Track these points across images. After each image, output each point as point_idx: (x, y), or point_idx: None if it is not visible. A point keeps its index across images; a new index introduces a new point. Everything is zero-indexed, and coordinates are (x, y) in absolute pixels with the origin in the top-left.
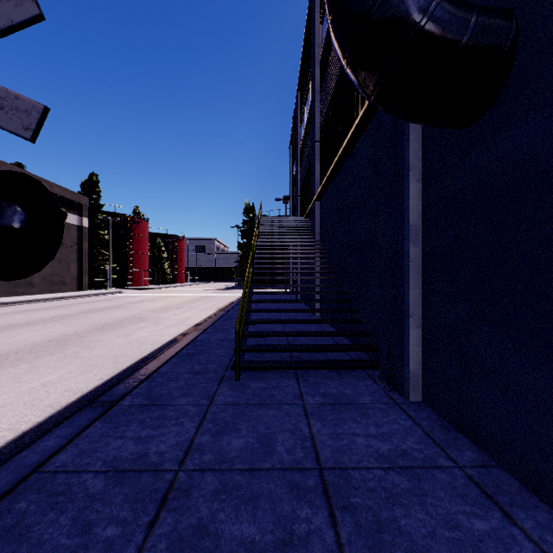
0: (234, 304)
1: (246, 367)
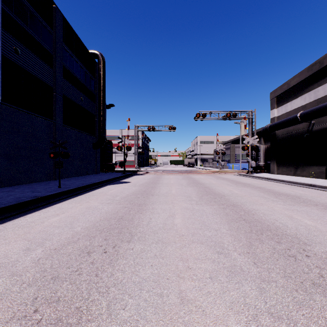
0: None
1: None
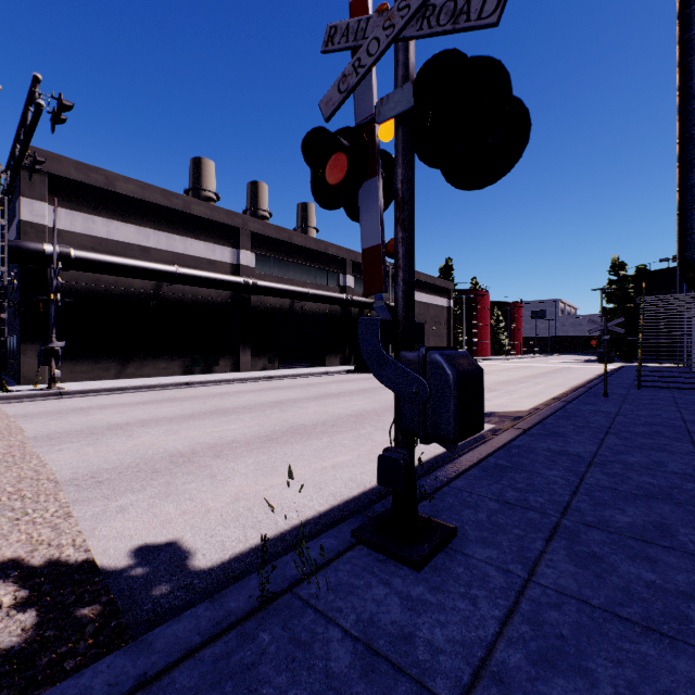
0: (613, 371)
1: (642, 386)
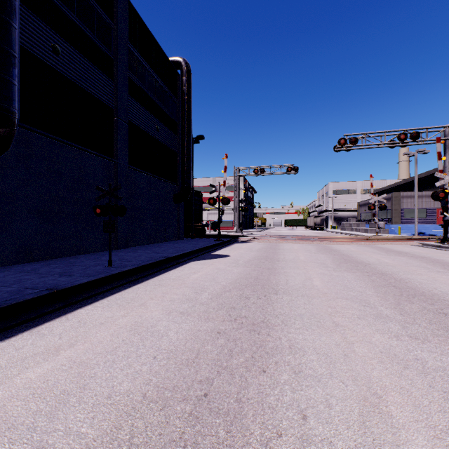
0: None
1: None
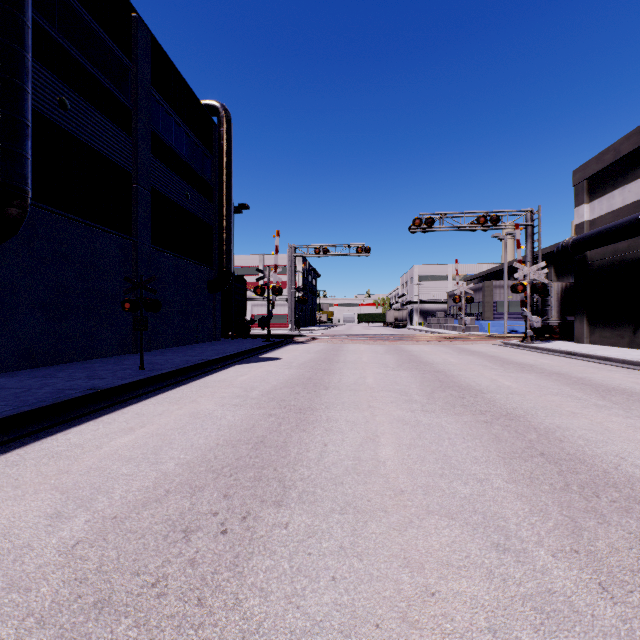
0: None
1: None
